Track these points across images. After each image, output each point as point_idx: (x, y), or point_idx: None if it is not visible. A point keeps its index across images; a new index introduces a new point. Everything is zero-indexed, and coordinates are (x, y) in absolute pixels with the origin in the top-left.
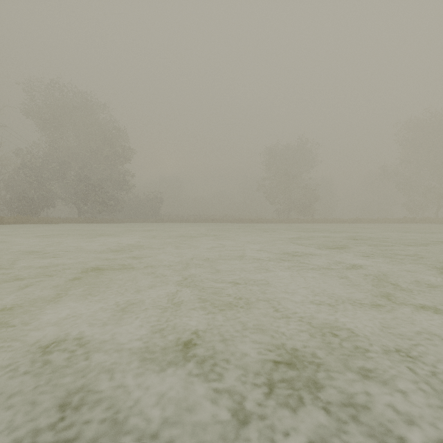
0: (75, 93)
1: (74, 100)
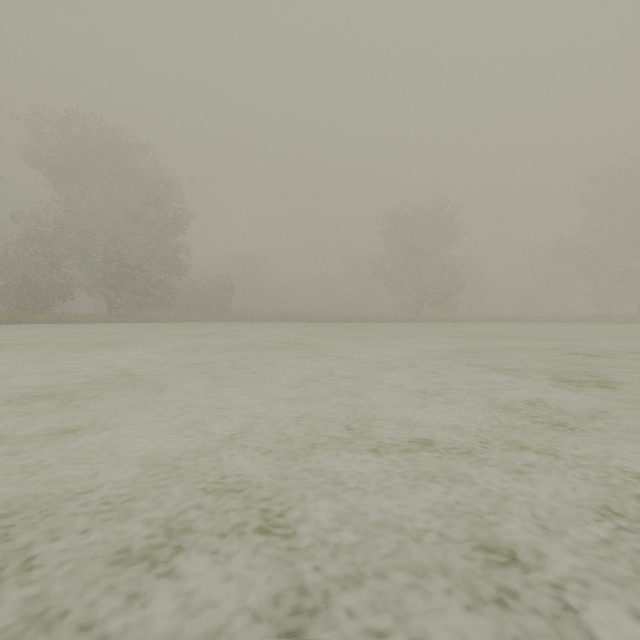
0: (102, 130)
1: (101, 140)
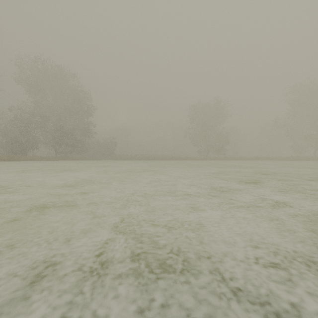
0: (52, 66)
1: (52, 71)
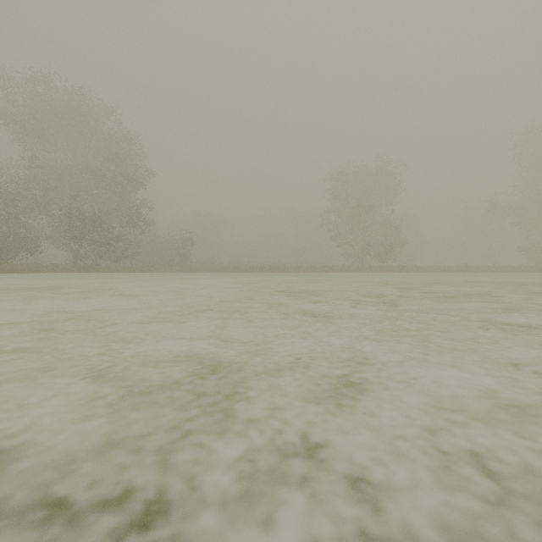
0: (65, 89)
1: (65, 99)
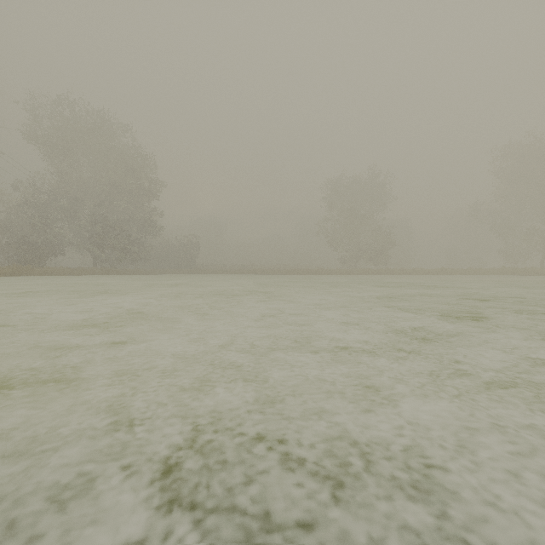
0: (89, 112)
1: (88, 121)
